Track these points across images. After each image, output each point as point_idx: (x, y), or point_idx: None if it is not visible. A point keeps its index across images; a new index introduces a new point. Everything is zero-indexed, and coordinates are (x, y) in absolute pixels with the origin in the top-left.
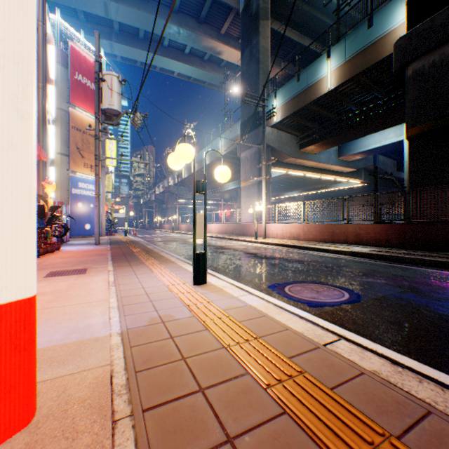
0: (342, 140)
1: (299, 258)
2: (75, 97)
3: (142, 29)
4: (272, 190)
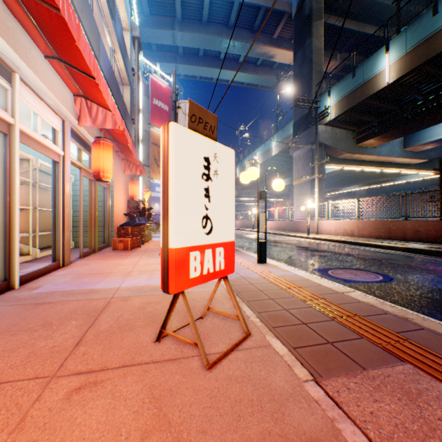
0: (406, 131)
1: (348, 252)
2: (153, 118)
3: (201, 49)
4: (327, 185)
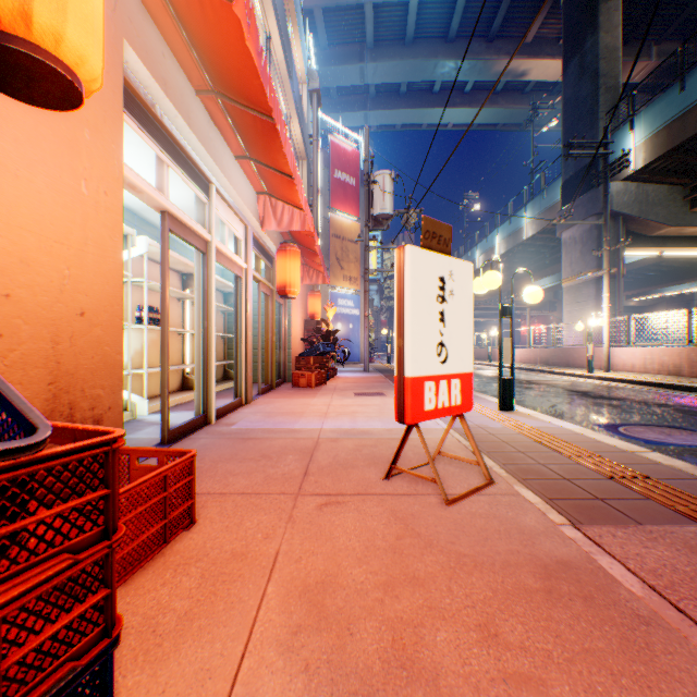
0: None
1: (663, 401)
2: (334, 199)
3: (404, 82)
4: (631, 284)
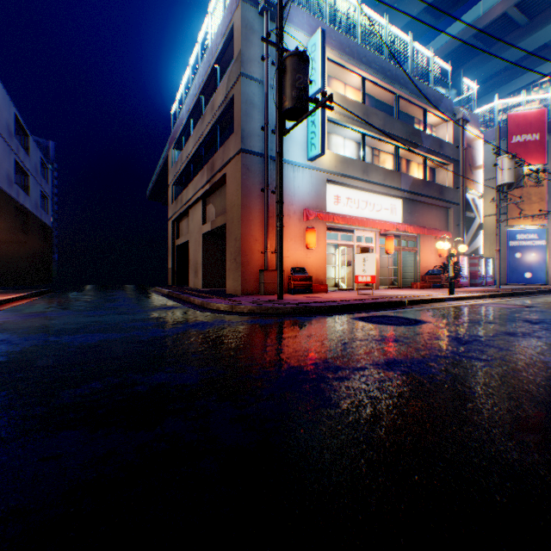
0: None
1: None
2: None
3: None
4: None
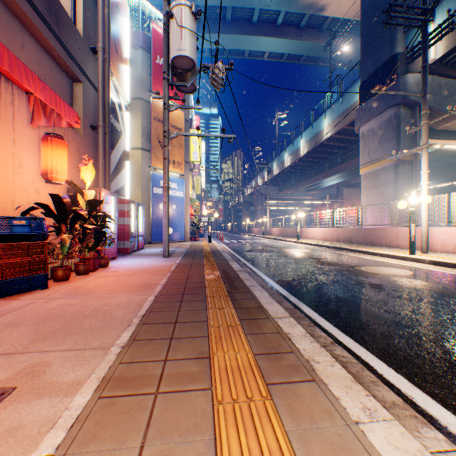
0: None
1: None
2: (156, 84)
3: (228, 6)
4: None
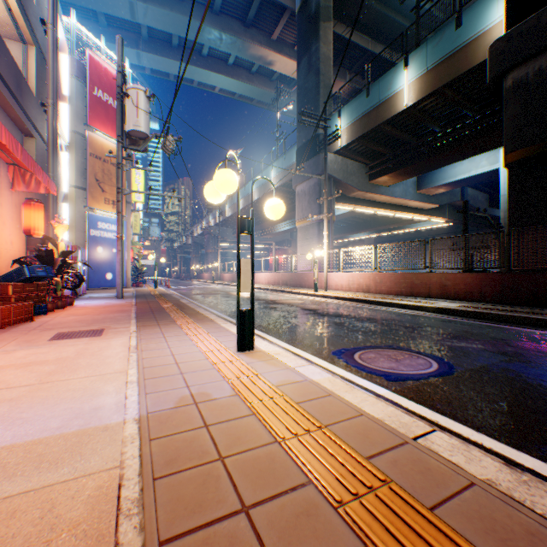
0: (423, 169)
1: (370, 316)
2: (94, 117)
3: (175, 34)
4: (335, 231)
